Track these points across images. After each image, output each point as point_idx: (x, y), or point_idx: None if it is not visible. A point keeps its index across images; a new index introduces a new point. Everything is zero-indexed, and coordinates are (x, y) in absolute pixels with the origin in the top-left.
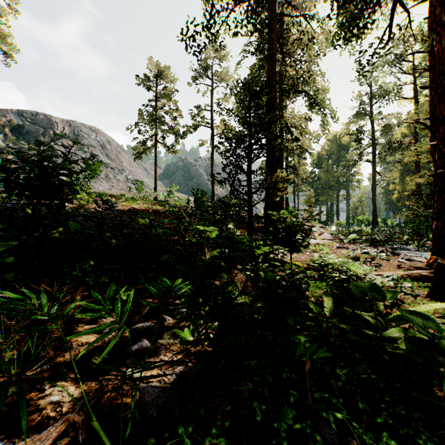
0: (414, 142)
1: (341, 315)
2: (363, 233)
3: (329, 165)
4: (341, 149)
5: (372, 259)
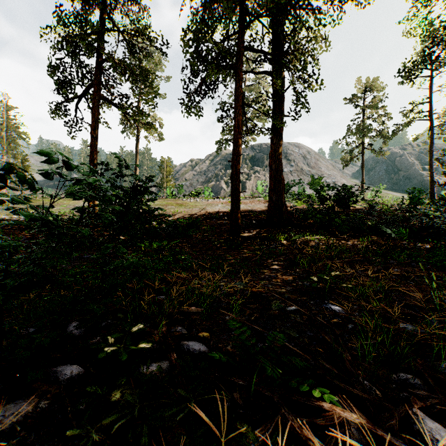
0: None
1: None
2: None
3: None
4: None
5: None
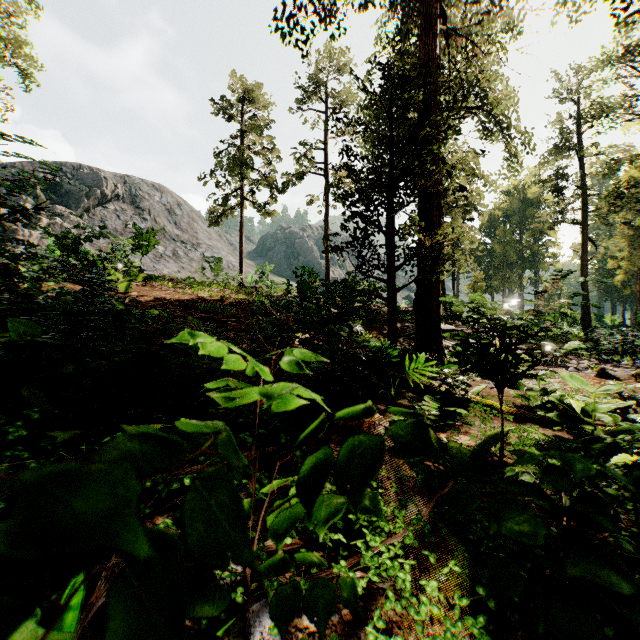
0: None
1: None
2: (572, 338)
3: (507, 232)
4: (526, 206)
5: None
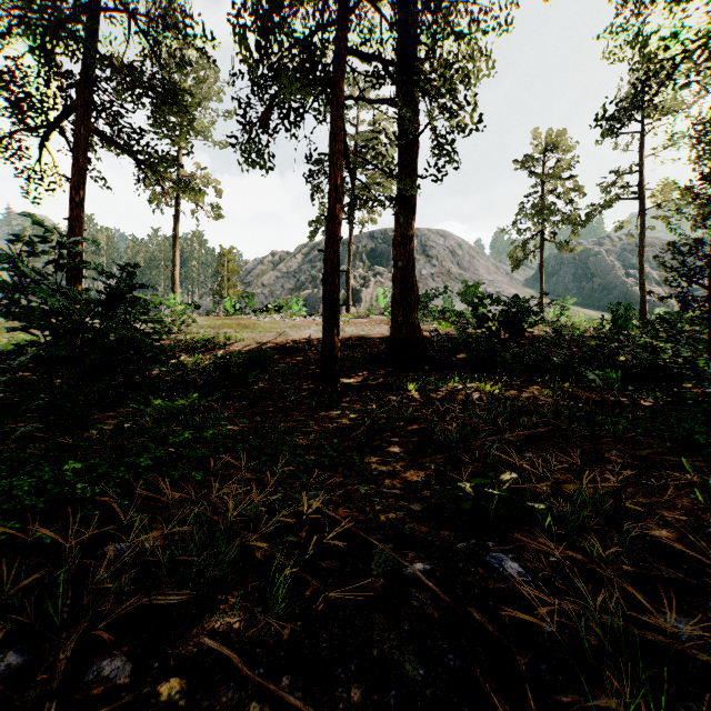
0: None
1: None
2: None
3: None
4: None
5: None
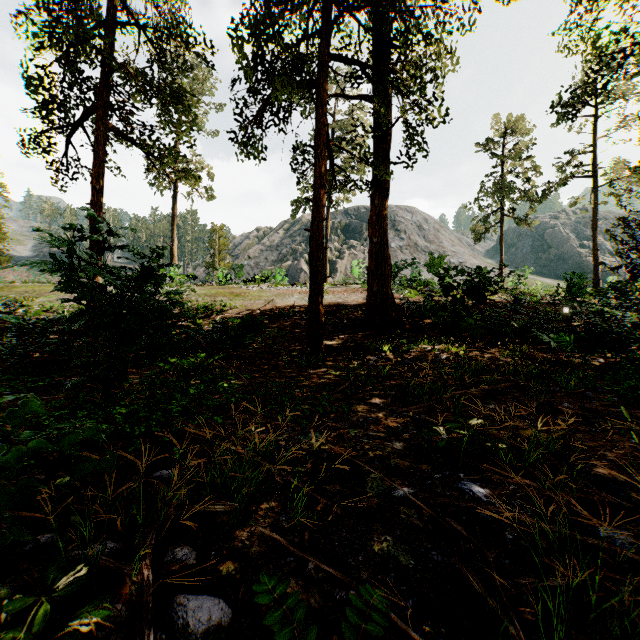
0: None
1: None
2: None
3: None
4: None
5: None
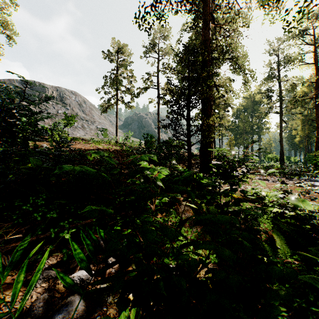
0: (315, 97)
1: (300, 260)
2: (274, 168)
3: (245, 117)
4: (254, 104)
5: (306, 192)
